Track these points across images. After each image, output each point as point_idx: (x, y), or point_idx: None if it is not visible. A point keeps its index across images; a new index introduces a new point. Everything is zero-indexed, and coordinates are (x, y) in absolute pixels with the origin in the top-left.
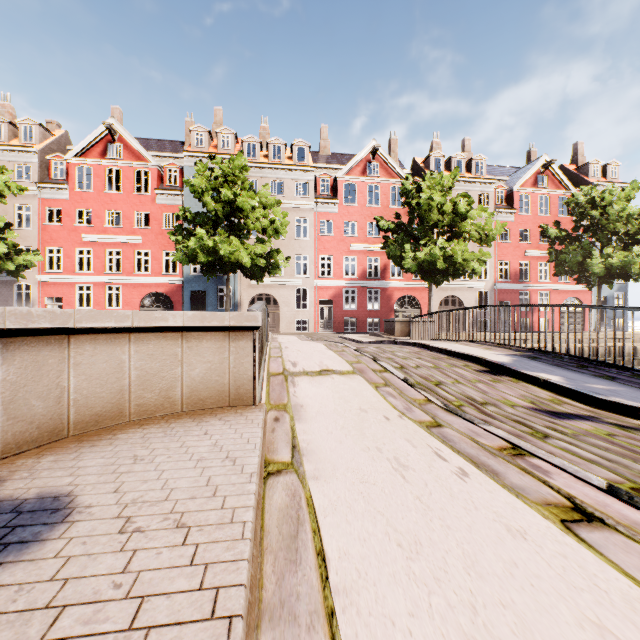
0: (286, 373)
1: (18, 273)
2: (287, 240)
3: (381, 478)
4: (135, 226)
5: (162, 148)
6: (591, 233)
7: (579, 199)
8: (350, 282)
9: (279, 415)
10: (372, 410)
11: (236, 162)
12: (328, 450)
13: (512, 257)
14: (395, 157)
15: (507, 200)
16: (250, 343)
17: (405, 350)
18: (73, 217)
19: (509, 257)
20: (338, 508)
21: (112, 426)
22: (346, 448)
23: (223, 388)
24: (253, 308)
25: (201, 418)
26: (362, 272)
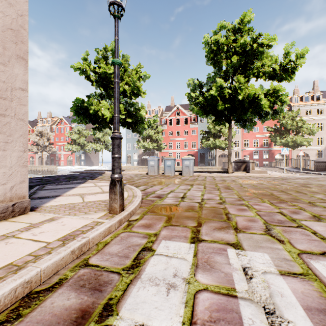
0: None
1: (160, 150)
2: None
3: None
4: (183, 135)
5: (187, 107)
6: None
7: None
8: (256, 149)
9: None
10: None
11: None
12: None
13: None
14: None
15: None
16: None
17: (269, 167)
18: (167, 134)
19: None
20: None
21: None
22: None
23: None
24: None
25: None
26: (261, 145)
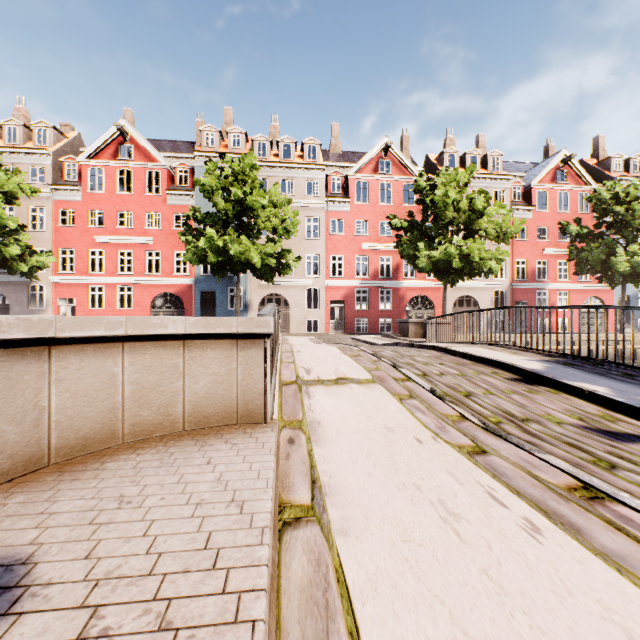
0: (299, 382)
1: (31, 274)
2: (297, 240)
3: (428, 534)
4: (146, 227)
5: (173, 149)
6: (615, 230)
7: (602, 194)
8: (361, 282)
9: (294, 435)
10: (400, 429)
11: (246, 161)
12: (355, 487)
13: (529, 255)
14: (407, 154)
15: (524, 197)
16: (261, 352)
17: (424, 354)
18: (85, 218)
19: (526, 255)
20: (379, 588)
21: (102, 450)
22: (377, 484)
23: (230, 403)
24: (264, 312)
25: (205, 440)
26: (374, 272)
